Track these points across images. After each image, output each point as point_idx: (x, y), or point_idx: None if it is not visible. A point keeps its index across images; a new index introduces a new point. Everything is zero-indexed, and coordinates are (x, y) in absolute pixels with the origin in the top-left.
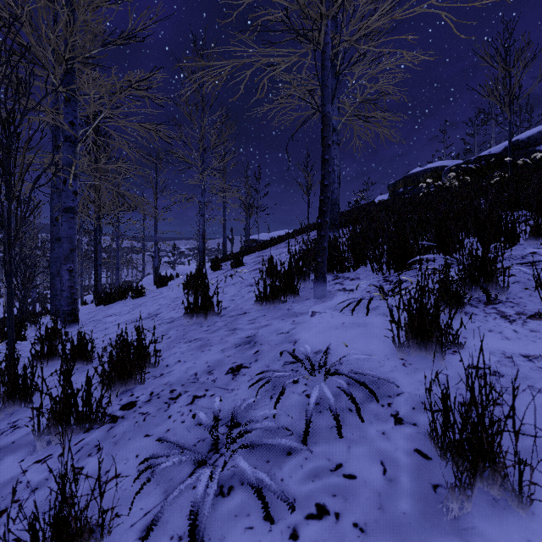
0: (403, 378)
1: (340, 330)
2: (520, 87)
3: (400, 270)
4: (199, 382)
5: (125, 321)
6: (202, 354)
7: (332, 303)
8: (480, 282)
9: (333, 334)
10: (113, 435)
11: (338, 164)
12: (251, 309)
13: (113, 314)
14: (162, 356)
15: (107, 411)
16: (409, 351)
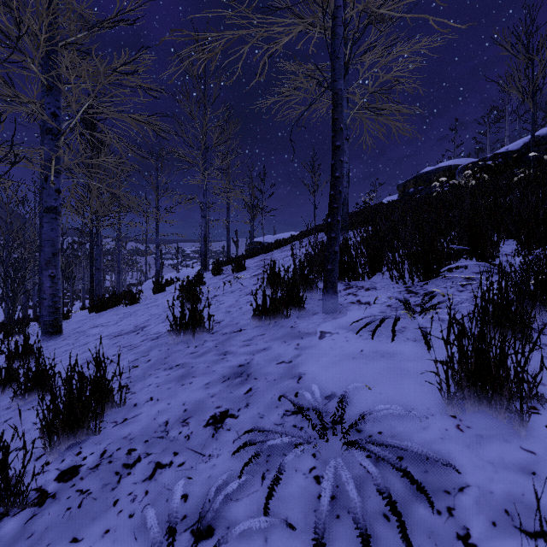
0: (463, 455)
1: (358, 362)
2: (544, 77)
3: (427, 279)
4: (168, 438)
5: (109, 334)
6: (181, 389)
7: (345, 320)
8: (543, 298)
9: (349, 367)
10: (29, 534)
11: (347, 161)
12: (248, 325)
13: (100, 325)
14: (133, 389)
15: (39, 480)
16: (464, 404)
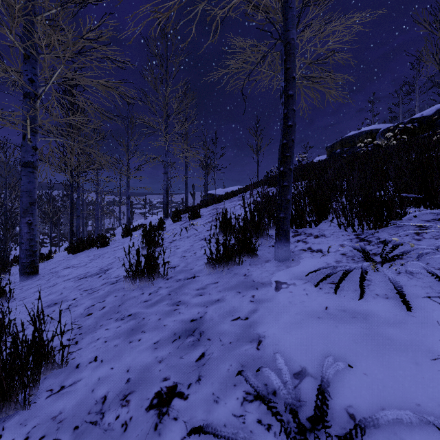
0: None
1: (325, 323)
2: None
3: (378, 227)
4: (101, 425)
5: (76, 276)
6: (128, 348)
7: (300, 270)
8: None
9: (316, 330)
10: None
11: None
12: (202, 271)
13: (72, 266)
14: (80, 344)
15: None
16: None
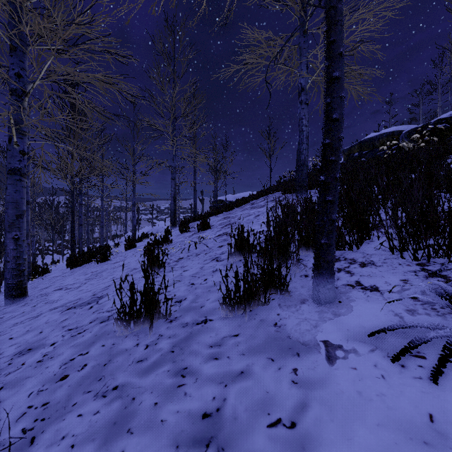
0: None
1: None
2: None
3: None
4: None
5: (64, 304)
6: None
7: (356, 322)
8: None
9: None
10: None
11: (306, 124)
12: (215, 312)
13: (65, 287)
14: (36, 445)
15: None
16: None
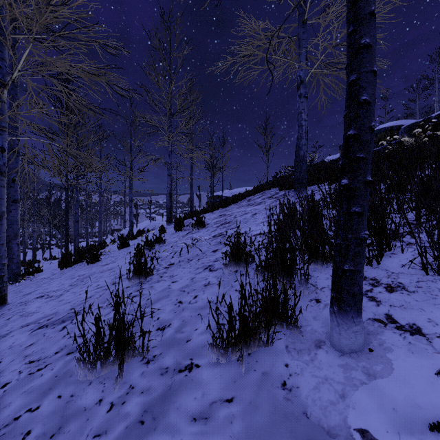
0: None
1: None
2: None
3: None
4: None
5: (38, 319)
6: None
7: (404, 395)
8: None
9: None
10: None
11: (306, 119)
12: (204, 352)
13: (47, 294)
14: None
15: None
16: None
